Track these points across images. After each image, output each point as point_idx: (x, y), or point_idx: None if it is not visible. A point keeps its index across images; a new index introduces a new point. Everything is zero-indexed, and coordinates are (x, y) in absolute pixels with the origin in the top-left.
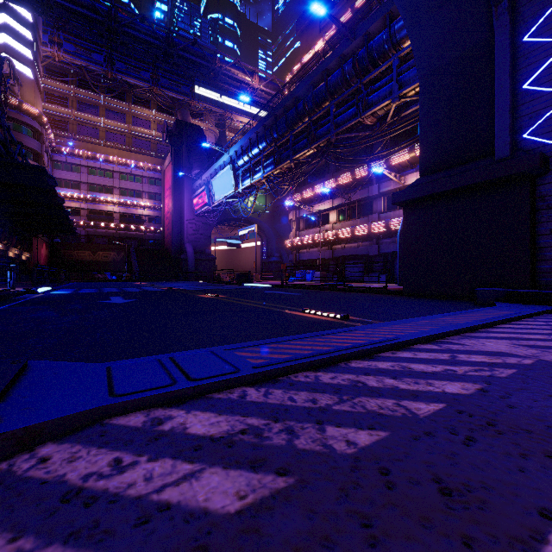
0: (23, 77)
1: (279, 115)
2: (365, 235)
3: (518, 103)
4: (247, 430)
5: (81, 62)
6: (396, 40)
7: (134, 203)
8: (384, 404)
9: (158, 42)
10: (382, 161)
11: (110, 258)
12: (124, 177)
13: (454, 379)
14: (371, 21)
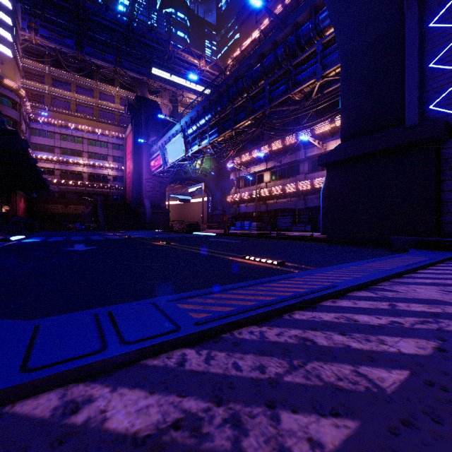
0: (4, 56)
1: (222, 91)
2: (293, 192)
3: (425, 79)
4: (181, 422)
5: (55, 45)
6: (320, 28)
7: (101, 164)
8: (341, 373)
9: (120, 29)
10: (308, 131)
11: (80, 211)
12: (92, 143)
13: (405, 335)
14: (299, 12)
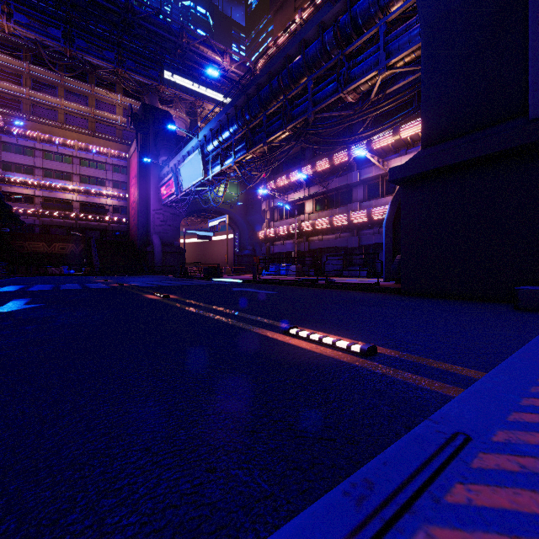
0: None
1: (251, 94)
2: (344, 225)
3: None
4: None
5: (35, 36)
6: (383, 1)
7: (97, 191)
8: None
9: (115, 8)
10: (363, 145)
11: (68, 250)
12: (85, 163)
13: None
14: None
